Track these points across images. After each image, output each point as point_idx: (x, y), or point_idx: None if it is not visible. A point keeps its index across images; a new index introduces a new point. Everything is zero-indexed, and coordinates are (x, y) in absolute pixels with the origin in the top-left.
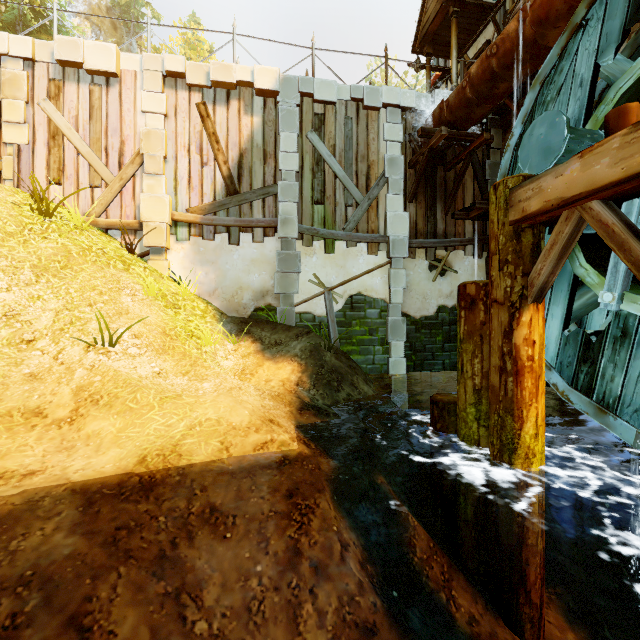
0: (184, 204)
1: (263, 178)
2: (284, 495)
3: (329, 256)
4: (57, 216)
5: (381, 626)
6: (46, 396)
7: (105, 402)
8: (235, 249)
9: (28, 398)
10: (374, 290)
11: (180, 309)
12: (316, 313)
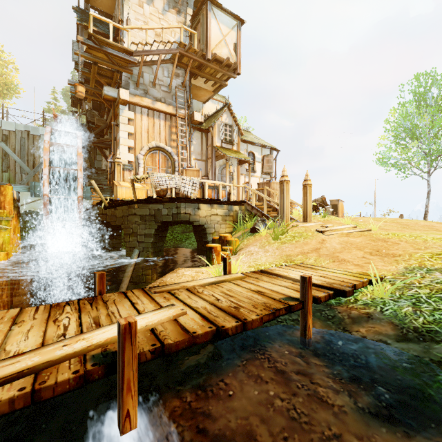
0: None
1: None
2: None
3: None
4: None
5: None
6: None
7: None
8: None
9: None
10: (38, 209)
11: None
12: None
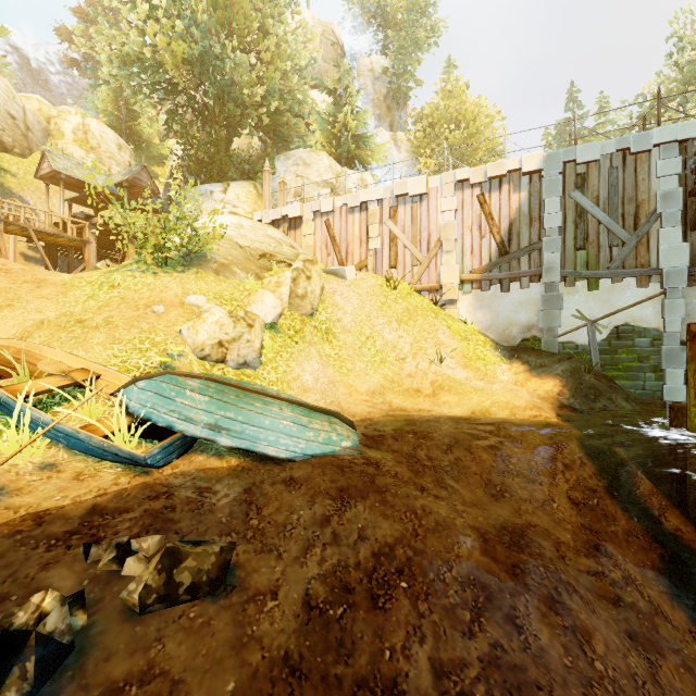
0: (468, 268)
1: (529, 238)
2: (548, 438)
3: (592, 293)
4: (398, 288)
5: (600, 491)
6: (419, 384)
7: (446, 389)
8: (505, 295)
9: (412, 384)
10: (644, 320)
11: (469, 341)
12: (578, 342)
